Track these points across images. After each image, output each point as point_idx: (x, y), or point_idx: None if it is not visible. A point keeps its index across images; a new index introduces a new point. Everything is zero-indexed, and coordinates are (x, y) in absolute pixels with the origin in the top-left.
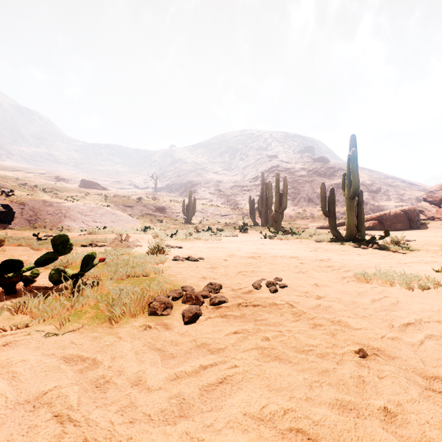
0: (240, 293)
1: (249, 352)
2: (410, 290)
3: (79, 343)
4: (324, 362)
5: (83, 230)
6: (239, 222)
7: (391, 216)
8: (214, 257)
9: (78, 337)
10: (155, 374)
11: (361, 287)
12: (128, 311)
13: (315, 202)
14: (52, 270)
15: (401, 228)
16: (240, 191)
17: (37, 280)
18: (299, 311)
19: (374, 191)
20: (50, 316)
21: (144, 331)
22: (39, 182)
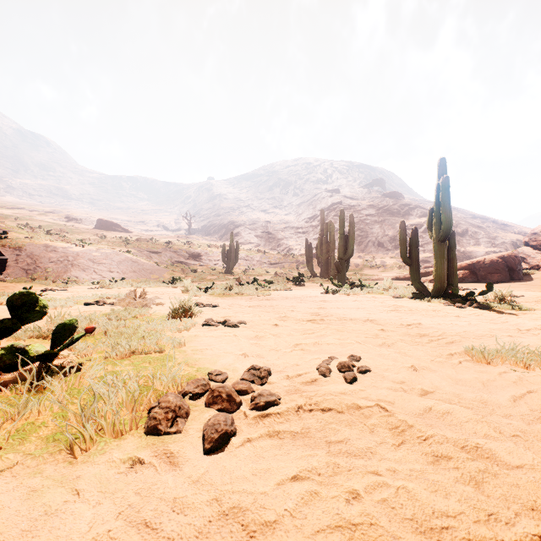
0: (299, 383)
1: (325, 538)
2: None
3: None
4: None
5: (95, 282)
6: (293, 271)
7: (486, 264)
8: (260, 320)
9: (3, 488)
10: None
11: (483, 372)
12: (108, 426)
13: (387, 247)
14: (1, 349)
15: (499, 279)
16: (294, 234)
17: None
18: (399, 421)
19: (459, 234)
20: None
21: (130, 471)
22: (45, 222)
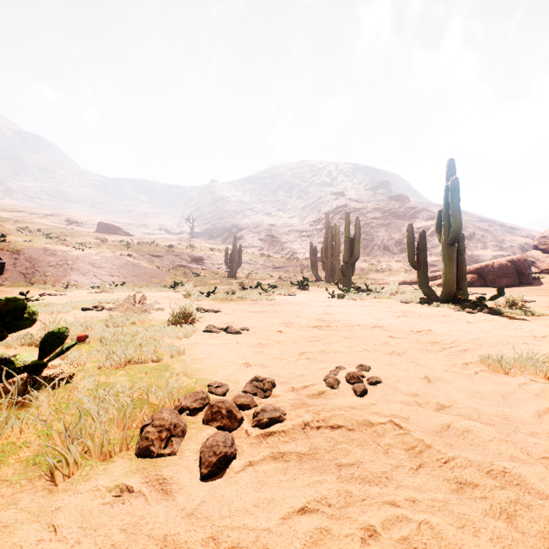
0: (305, 396)
1: None
2: None
3: None
4: None
5: (95, 286)
6: (297, 275)
7: (495, 268)
8: (264, 326)
9: None
10: None
11: (501, 384)
12: (95, 447)
13: (393, 250)
14: None
15: (508, 284)
16: (298, 237)
17: None
18: (416, 441)
19: (467, 237)
20: None
21: (116, 501)
22: (44, 226)
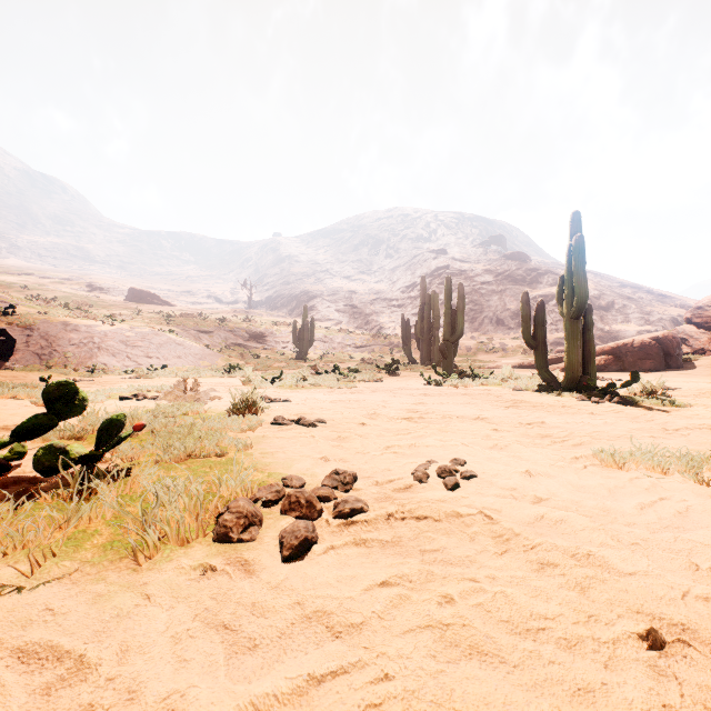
0: (391, 490)
1: (415, 636)
2: (703, 484)
3: (62, 611)
4: (576, 662)
5: (129, 371)
6: (385, 357)
7: (635, 348)
8: (343, 418)
9: (65, 593)
10: (205, 704)
11: (611, 478)
12: (173, 533)
13: (508, 324)
14: (39, 449)
15: (652, 367)
16: (386, 308)
17: (25, 462)
18: (505, 530)
19: (603, 308)
20: (18, 546)
21: (201, 578)
22: (61, 293)
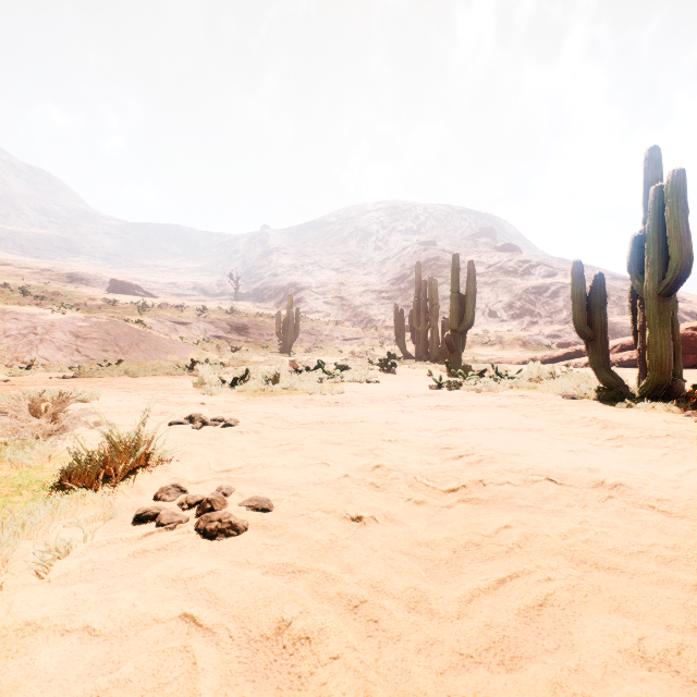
0: None
1: None
2: None
3: None
4: None
5: (75, 367)
6: (376, 350)
7: None
8: (316, 482)
9: None
10: None
11: None
12: None
13: (501, 317)
14: None
15: (696, 363)
16: (376, 300)
17: None
18: None
19: None
20: None
21: None
22: (34, 283)
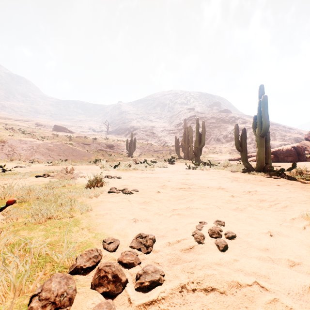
0: (179, 250)
1: None
2: None
3: None
4: None
5: (49, 162)
6: (168, 155)
7: (284, 151)
8: (148, 188)
9: None
10: None
11: None
12: None
13: (222, 141)
14: None
15: (292, 160)
16: (168, 134)
17: None
18: (287, 309)
19: None
20: None
21: None
22: (23, 127)
